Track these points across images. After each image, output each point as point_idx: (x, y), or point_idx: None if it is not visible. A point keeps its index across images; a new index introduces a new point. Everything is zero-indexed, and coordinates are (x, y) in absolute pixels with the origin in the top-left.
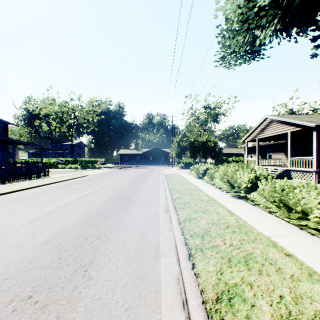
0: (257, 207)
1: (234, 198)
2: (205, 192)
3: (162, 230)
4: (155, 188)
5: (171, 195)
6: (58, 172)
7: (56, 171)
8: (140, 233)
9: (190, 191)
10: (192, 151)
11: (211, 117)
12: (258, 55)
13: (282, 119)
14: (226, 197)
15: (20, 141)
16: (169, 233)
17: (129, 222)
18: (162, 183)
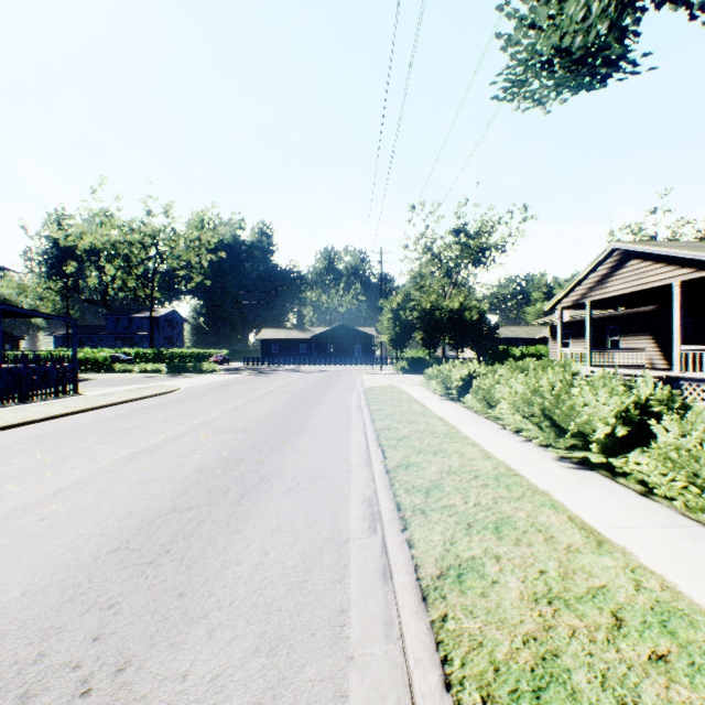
0: (665, 507)
1: (570, 467)
2: (479, 445)
3: (356, 633)
4: (338, 428)
5: (383, 456)
6: (108, 381)
7: (106, 380)
8: (268, 652)
9: (436, 441)
10: (428, 332)
11: (469, 254)
12: (618, 69)
13: (660, 251)
14: (546, 463)
15: (13, 307)
16: (386, 655)
17: (236, 578)
18: (358, 412)
